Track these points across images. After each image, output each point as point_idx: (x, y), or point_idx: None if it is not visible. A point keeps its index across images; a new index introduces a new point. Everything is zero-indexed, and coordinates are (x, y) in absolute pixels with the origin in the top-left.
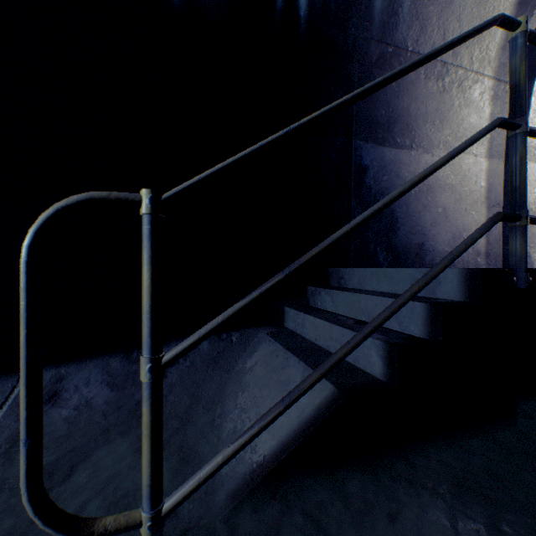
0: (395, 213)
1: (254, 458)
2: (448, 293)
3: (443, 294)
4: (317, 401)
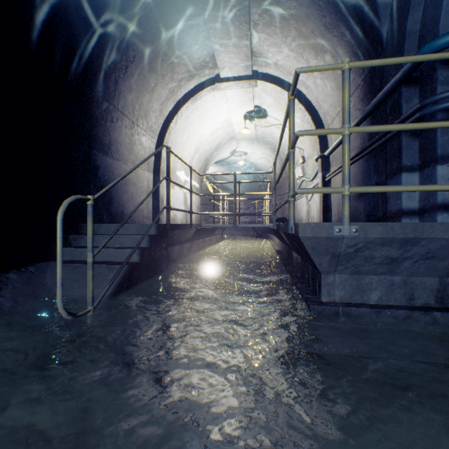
0: (112, 194)
1: (106, 294)
2: (151, 232)
3: (149, 233)
4: (123, 271)
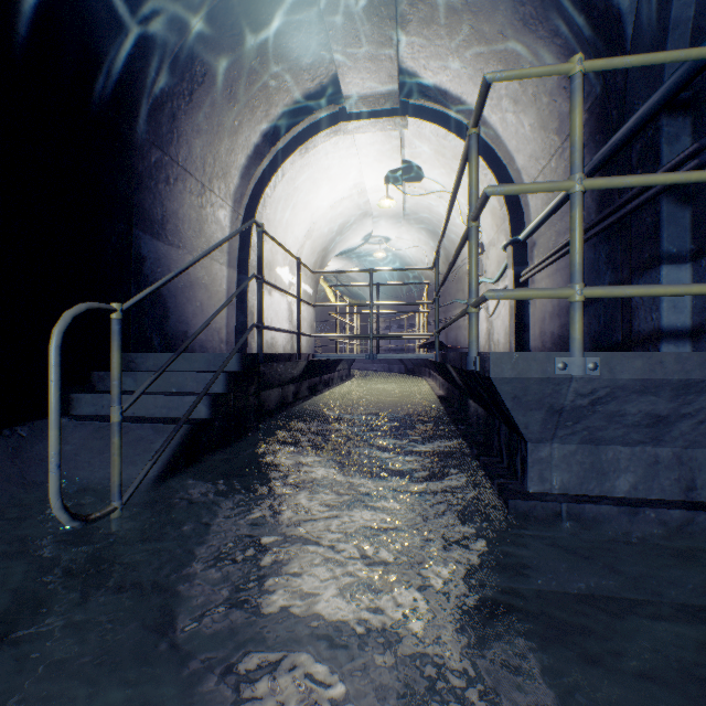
0: (168, 303)
1: (149, 476)
2: (231, 367)
3: (228, 368)
4: (180, 435)
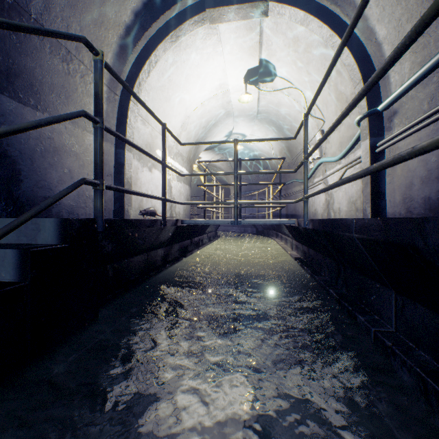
0: (19, 165)
1: None
2: (47, 239)
3: (44, 240)
4: None
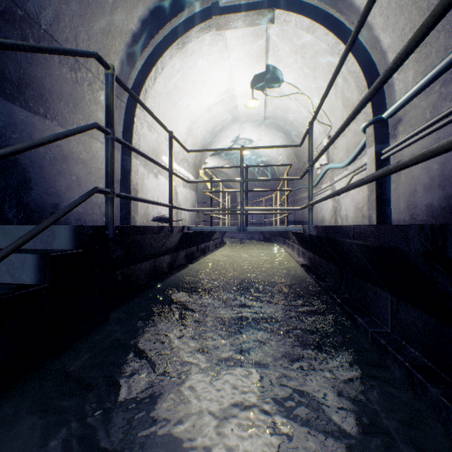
0: (29, 172)
1: None
2: (62, 244)
3: (59, 245)
4: None
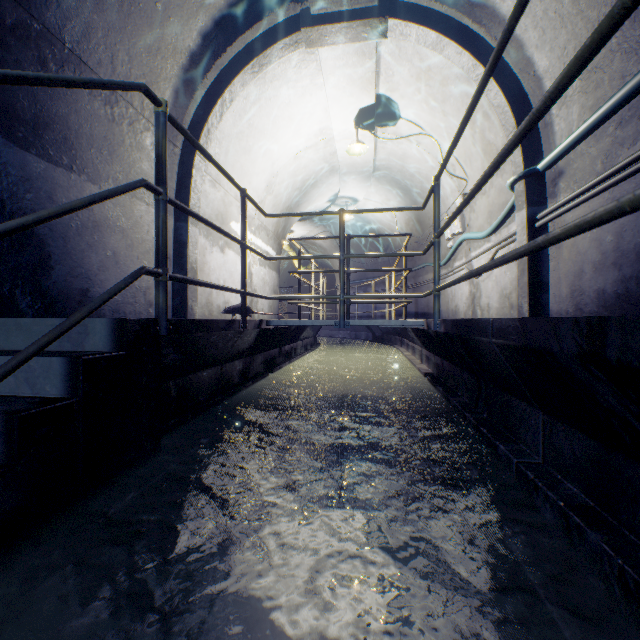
0: (48, 246)
1: None
2: (98, 344)
3: (93, 346)
4: None
